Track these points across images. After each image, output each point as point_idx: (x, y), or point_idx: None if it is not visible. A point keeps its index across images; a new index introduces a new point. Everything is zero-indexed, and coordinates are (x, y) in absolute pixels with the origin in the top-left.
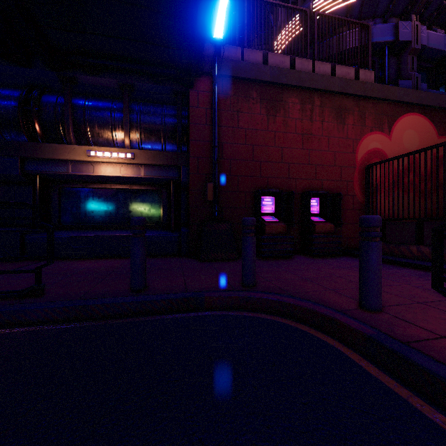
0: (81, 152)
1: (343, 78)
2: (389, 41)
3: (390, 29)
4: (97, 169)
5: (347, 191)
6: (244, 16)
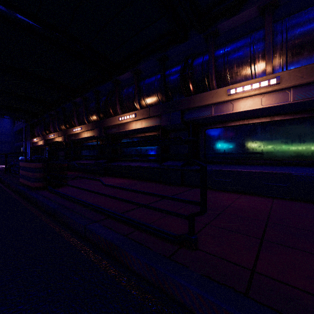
0: (222, 94)
1: None
2: None
3: None
4: (236, 106)
5: None
6: None
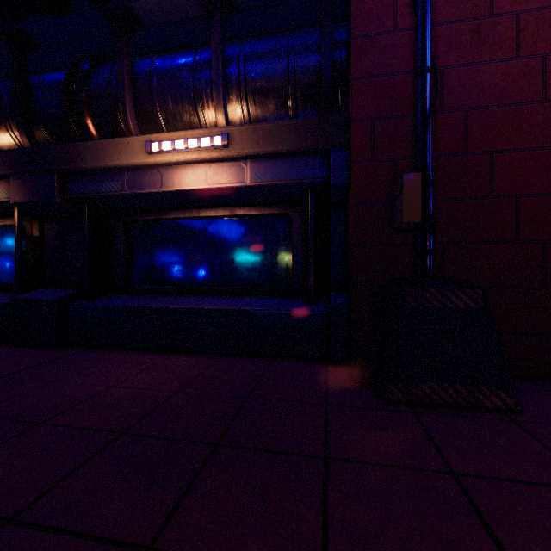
0: (139, 149)
1: None
2: None
3: None
4: (167, 179)
5: None
6: None
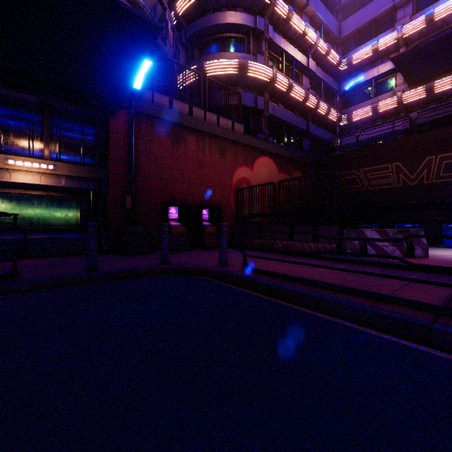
0: None
1: (224, 128)
2: (253, 106)
3: (253, 99)
4: (14, 176)
5: (227, 205)
6: (154, 67)
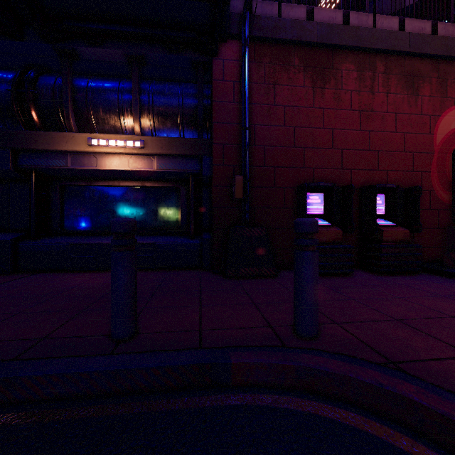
0: (82, 141)
1: (417, 33)
2: None
3: None
4: (100, 162)
5: (421, 186)
6: None
